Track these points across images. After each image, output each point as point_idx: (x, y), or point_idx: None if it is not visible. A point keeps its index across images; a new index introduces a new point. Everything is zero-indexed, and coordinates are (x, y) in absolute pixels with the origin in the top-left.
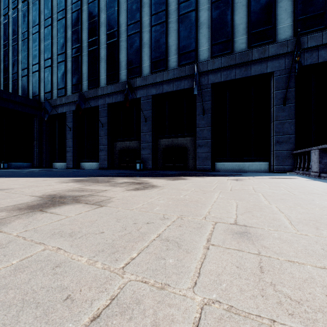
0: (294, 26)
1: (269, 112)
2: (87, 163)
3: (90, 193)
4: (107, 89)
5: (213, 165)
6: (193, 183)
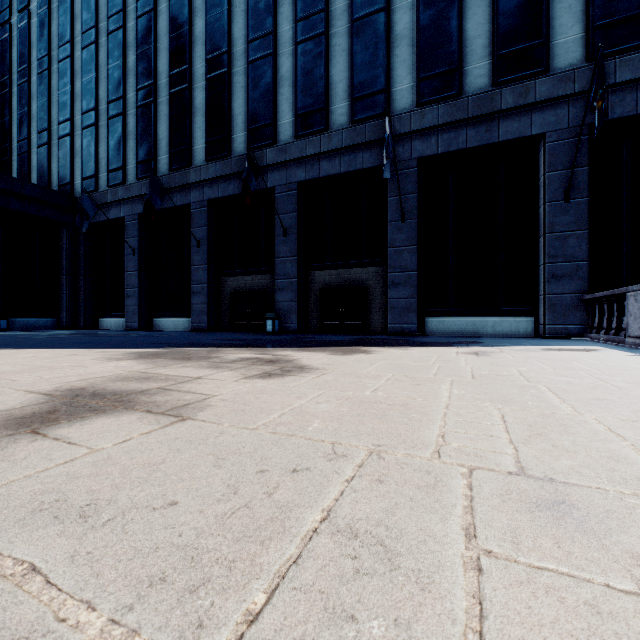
0: (587, 40)
1: (535, 216)
2: (167, 319)
3: (163, 386)
4: (207, 171)
5: (422, 324)
6: (386, 360)
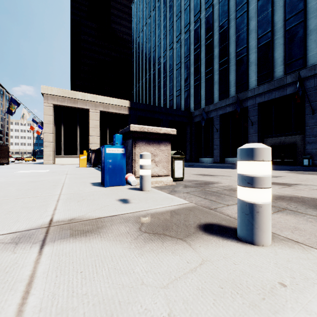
0: None
1: None
2: (231, 158)
3: None
4: (258, 90)
5: None
6: None
